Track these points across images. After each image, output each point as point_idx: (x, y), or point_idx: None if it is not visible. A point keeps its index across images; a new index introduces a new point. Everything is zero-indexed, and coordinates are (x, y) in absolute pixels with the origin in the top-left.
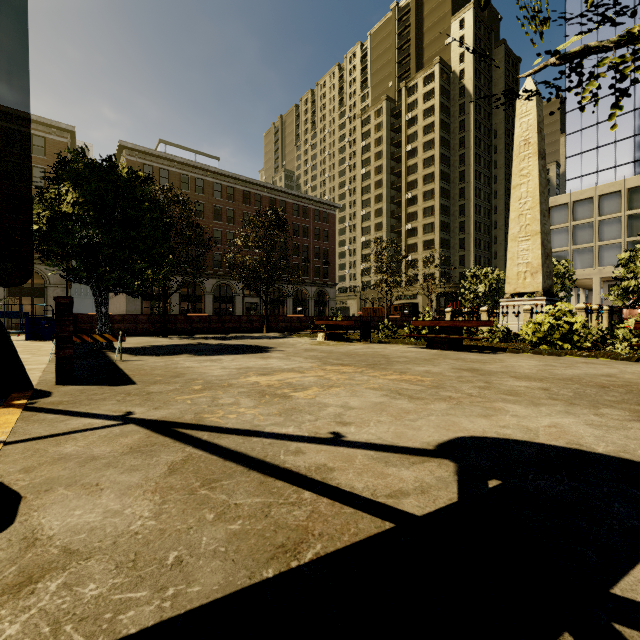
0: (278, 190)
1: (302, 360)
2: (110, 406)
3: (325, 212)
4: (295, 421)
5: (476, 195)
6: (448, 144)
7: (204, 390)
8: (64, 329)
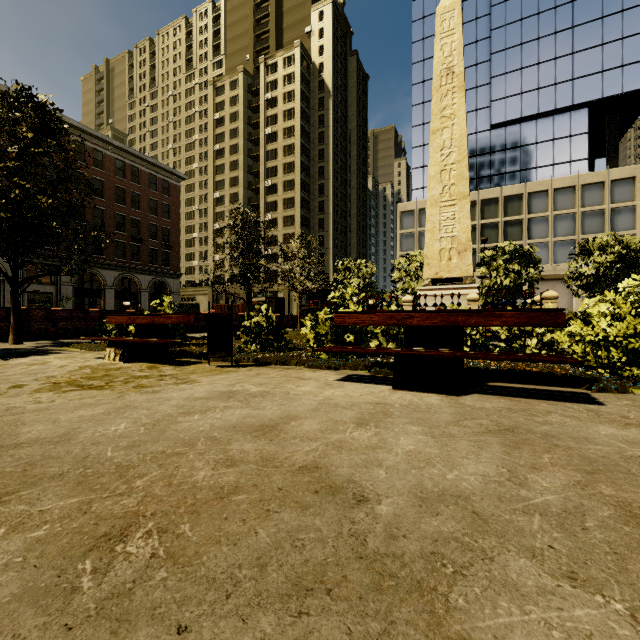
0: (89, 133)
1: None
2: None
3: (165, 181)
4: None
5: (334, 194)
6: (308, 136)
7: None
8: None
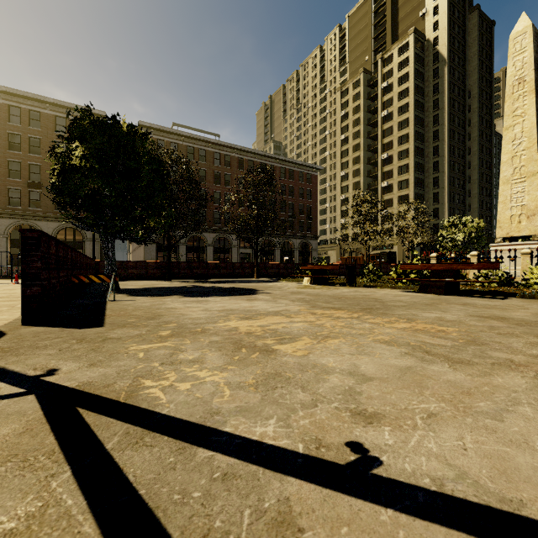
0: (268, 156)
1: (289, 303)
2: (41, 358)
3: (308, 174)
4: (279, 404)
5: (450, 152)
6: (422, 107)
7: (170, 337)
8: (31, 265)
